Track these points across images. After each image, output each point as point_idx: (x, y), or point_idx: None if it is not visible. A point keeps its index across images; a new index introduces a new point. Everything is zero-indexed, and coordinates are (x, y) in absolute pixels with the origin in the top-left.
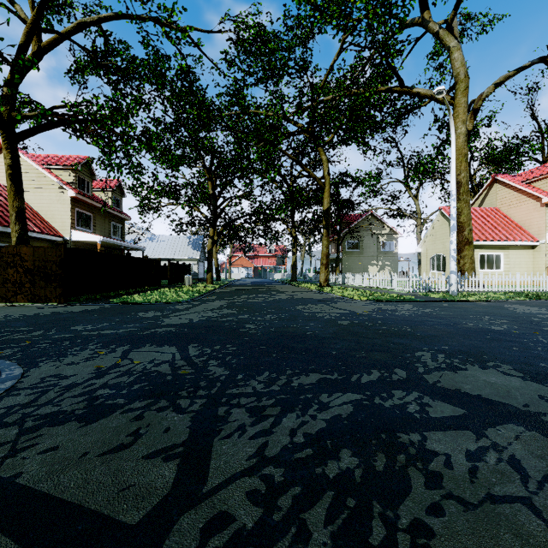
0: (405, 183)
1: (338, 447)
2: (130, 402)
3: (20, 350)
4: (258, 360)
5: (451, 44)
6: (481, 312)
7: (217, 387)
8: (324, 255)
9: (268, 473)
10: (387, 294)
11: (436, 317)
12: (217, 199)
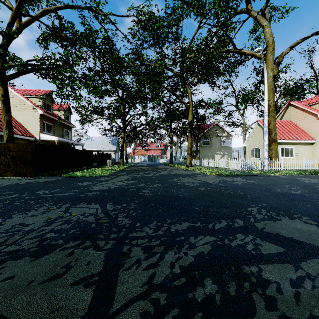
0: (236, 106)
1: (203, 276)
2: (66, 242)
3: (2, 207)
4: (149, 213)
5: (264, 23)
6: (284, 182)
7: (123, 232)
8: (189, 148)
9: (155, 298)
10: (226, 171)
11: (257, 185)
12: (126, 115)
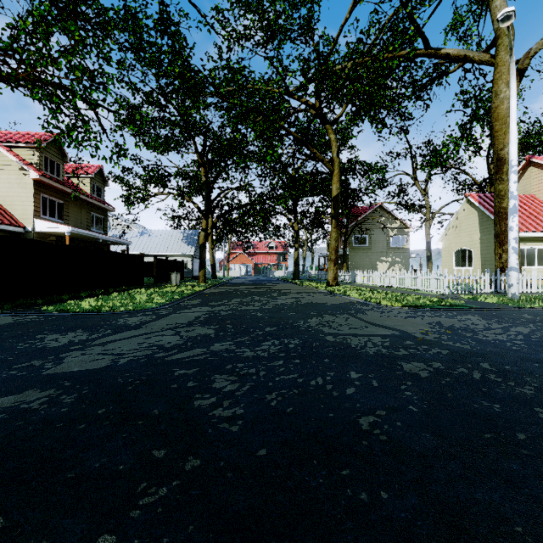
0: (422, 169)
1: None
2: None
3: None
4: None
5: None
6: None
7: None
8: (333, 249)
9: None
10: (422, 297)
11: None
12: (211, 186)
